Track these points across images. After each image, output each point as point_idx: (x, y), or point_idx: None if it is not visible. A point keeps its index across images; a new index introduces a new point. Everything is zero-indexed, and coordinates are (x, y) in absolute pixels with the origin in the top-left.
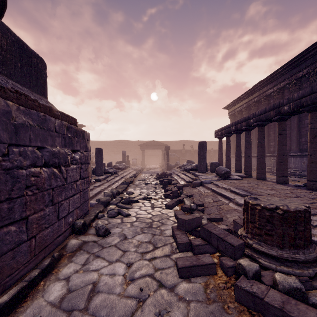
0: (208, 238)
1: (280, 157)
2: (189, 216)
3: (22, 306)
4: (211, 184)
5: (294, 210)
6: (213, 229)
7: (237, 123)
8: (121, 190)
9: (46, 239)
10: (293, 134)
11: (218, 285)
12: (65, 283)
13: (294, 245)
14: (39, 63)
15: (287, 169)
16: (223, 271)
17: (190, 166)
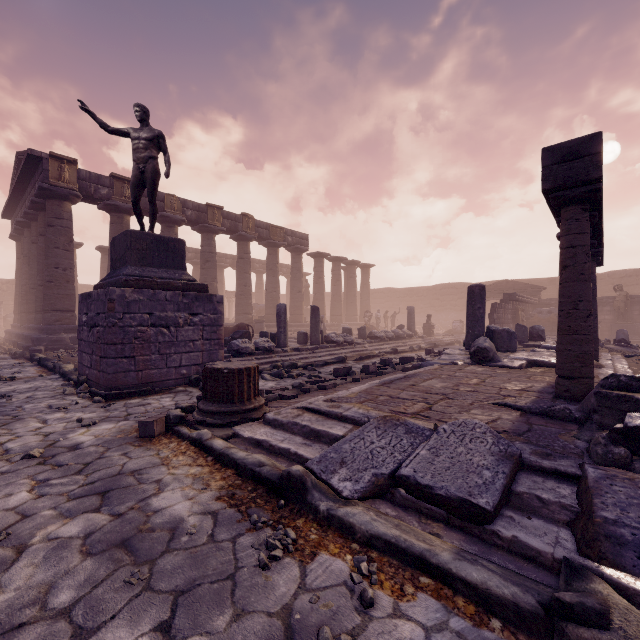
0: None
1: None
2: None
3: (120, 400)
4: None
5: (205, 367)
6: None
7: None
8: (303, 364)
9: (154, 377)
10: None
11: None
12: (142, 400)
13: (206, 398)
14: (177, 244)
15: None
16: None
17: None
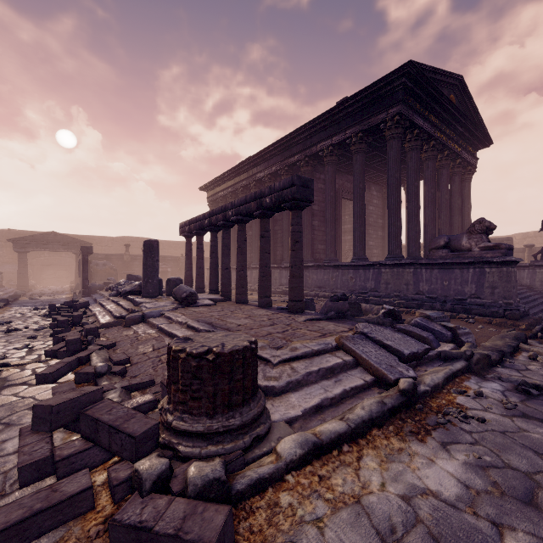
0: (95, 435)
1: (263, 269)
2: (69, 395)
3: None
4: (160, 318)
5: (229, 351)
6: (106, 413)
7: (212, 214)
8: None
9: None
10: (285, 239)
11: (88, 533)
12: None
13: (230, 406)
14: None
15: (270, 286)
16: (111, 495)
17: (130, 286)
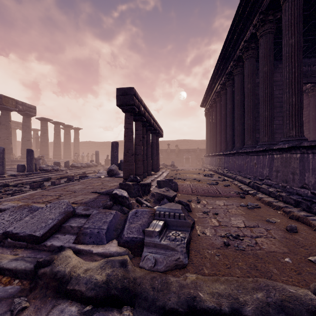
0: None
1: (134, 156)
2: None
3: None
4: None
5: None
6: None
7: None
8: (15, 183)
9: None
10: (228, 132)
11: None
12: None
13: None
14: None
15: (138, 167)
16: None
17: None
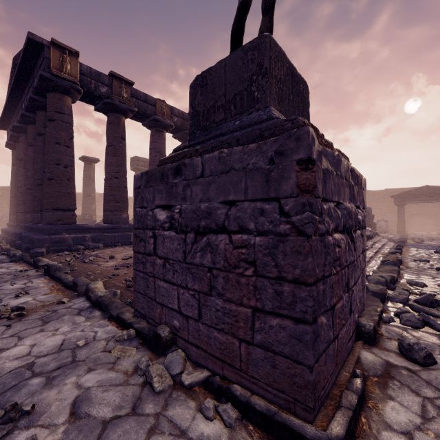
0: None
1: None
2: None
3: None
4: None
5: None
6: None
7: None
8: (395, 275)
9: (343, 343)
10: None
11: None
12: None
13: None
14: (303, 89)
15: None
16: None
17: None
